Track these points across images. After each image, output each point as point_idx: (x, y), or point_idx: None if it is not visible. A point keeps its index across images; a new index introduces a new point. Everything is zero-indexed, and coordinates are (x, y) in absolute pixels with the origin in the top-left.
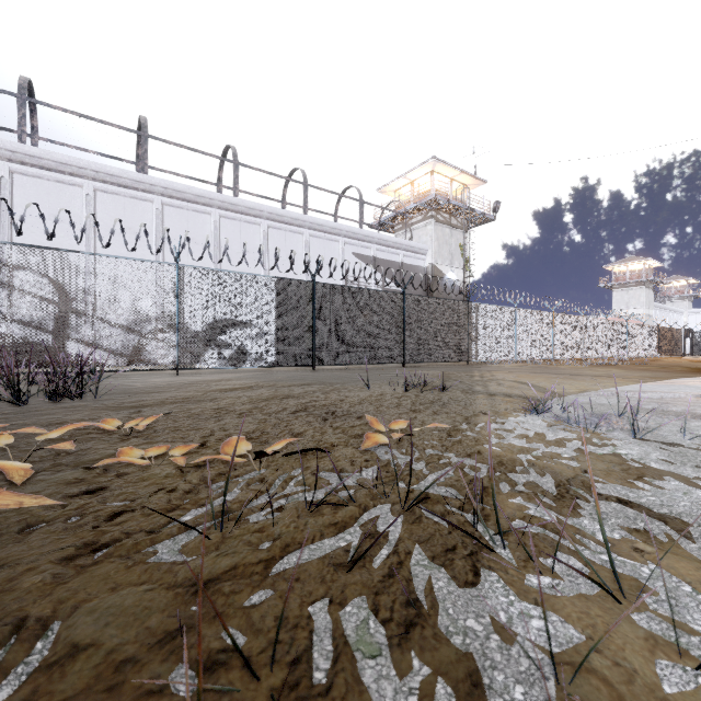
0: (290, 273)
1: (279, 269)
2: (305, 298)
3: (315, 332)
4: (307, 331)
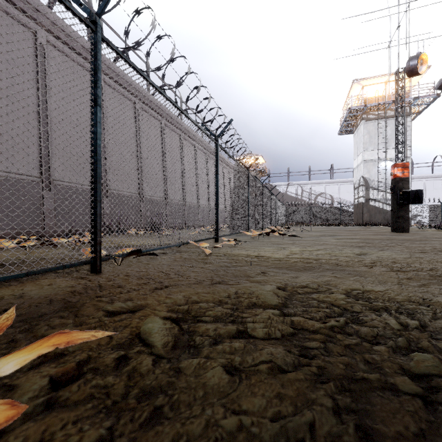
0: (435, 194)
1: (430, 194)
2: (438, 208)
3: (441, 216)
4: (438, 216)
